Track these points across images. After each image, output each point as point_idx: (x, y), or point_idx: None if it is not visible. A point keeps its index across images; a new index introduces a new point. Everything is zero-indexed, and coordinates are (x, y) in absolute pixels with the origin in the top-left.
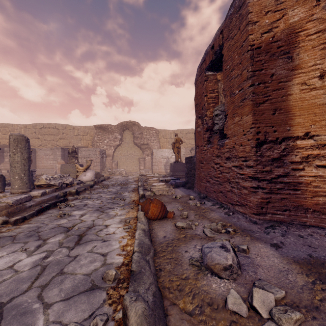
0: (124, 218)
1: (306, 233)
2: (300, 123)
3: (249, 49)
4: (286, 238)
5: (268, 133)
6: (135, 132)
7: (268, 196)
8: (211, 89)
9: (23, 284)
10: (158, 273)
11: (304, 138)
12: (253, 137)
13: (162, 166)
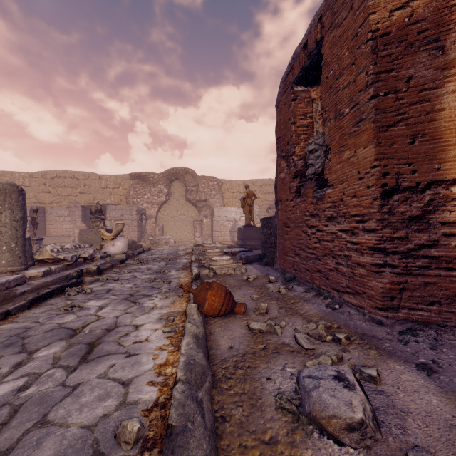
0: (166, 313)
1: None
2: None
3: (369, 37)
4: (440, 352)
5: (402, 175)
6: (188, 184)
7: (401, 280)
8: (302, 114)
9: None
10: (219, 427)
11: None
12: (376, 182)
13: (227, 232)
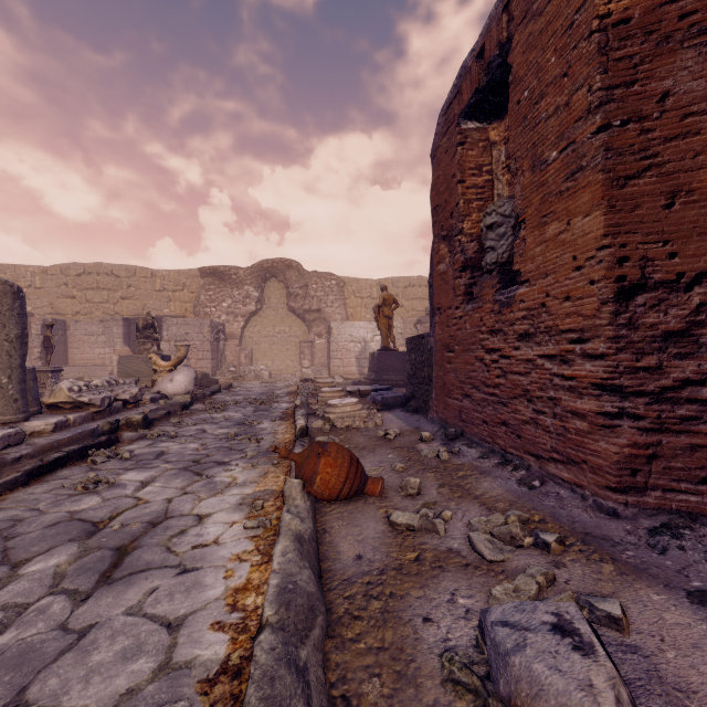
0: (252, 494)
1: None
2: None
3: (594, 27)
4: None
5: (651, 262)
6: (291, 284)
7: (651, 440)
8: (474, 166)
9: None
10: None
11: None
12: (607, 274)
13: (352, 361)
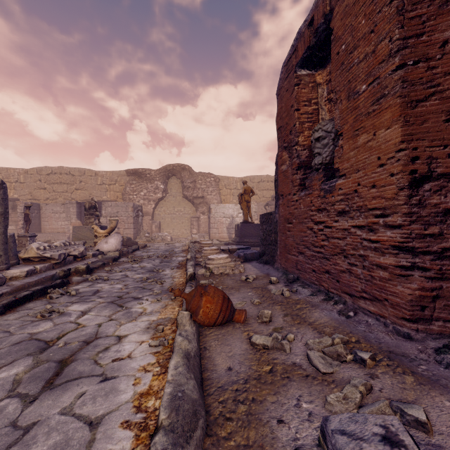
0: (156, 321)
1: None
2: None
3: None
4: None
5: (435, 160)
6: (185, 180)
7: (435, 286)
8: (306, 100)
9: None
10: None
11: None
12: (403, 169)
13: (224, 229)
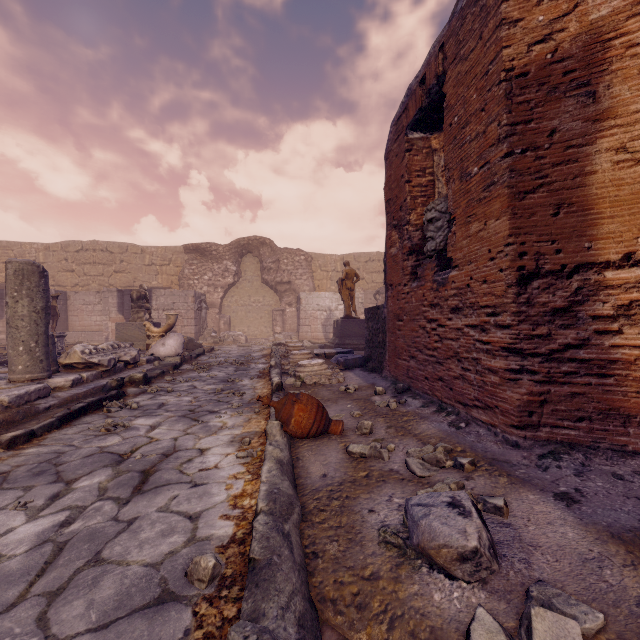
0: (240, 434)
1: (629, 468)
2: (613, 232)
3: (502, 77)
4: (586, 480)
5: (543, 256)
6: (264, 259)
7: (543, 390)
8: (419, 169)
9: (8, 588)
10: (310, 564)
11: (621, 265)
12: (511, 265)
13: (319, 327)
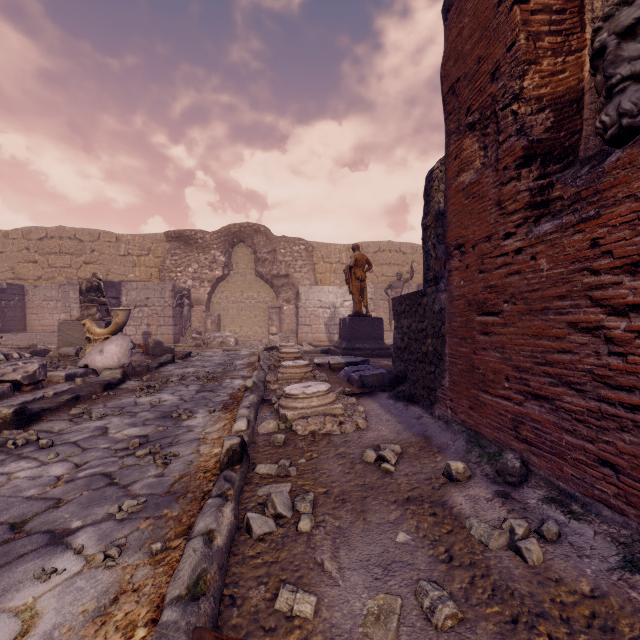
0: None
1: None
2: None
3: None
4: None
5: None
6: (259, 249)
7: None
8: None
9: None
10: None
11: None
12: None
13: (321, 327)
